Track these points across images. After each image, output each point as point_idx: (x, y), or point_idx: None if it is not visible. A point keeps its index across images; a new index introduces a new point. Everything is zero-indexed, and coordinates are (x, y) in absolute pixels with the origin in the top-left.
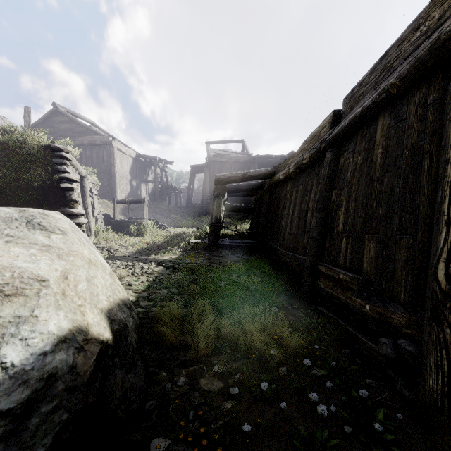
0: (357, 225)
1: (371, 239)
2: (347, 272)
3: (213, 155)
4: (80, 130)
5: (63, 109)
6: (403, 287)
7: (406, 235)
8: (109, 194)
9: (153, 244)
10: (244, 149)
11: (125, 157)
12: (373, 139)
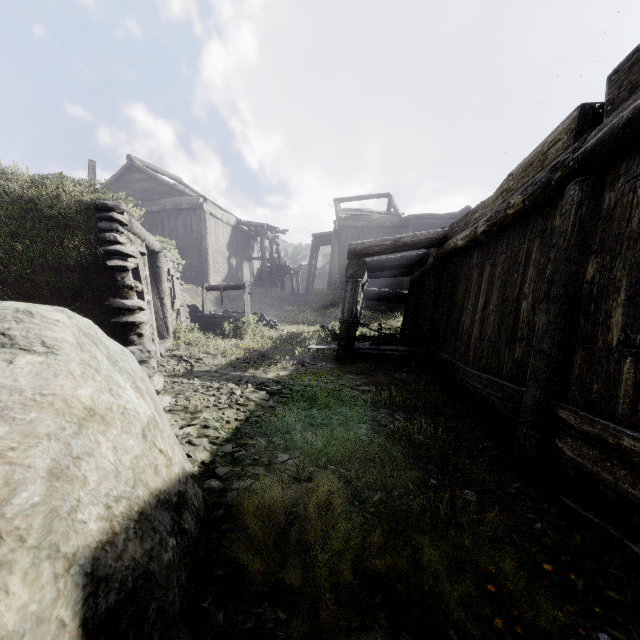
0: None
1: None
2: None
3: (345, 217)
4: (162, 190)
5: (141, 163)
6: None
7: None
8: (199, 278)
9: (255, 351)
10: (390, 207)
11: (220, 225)
12: None
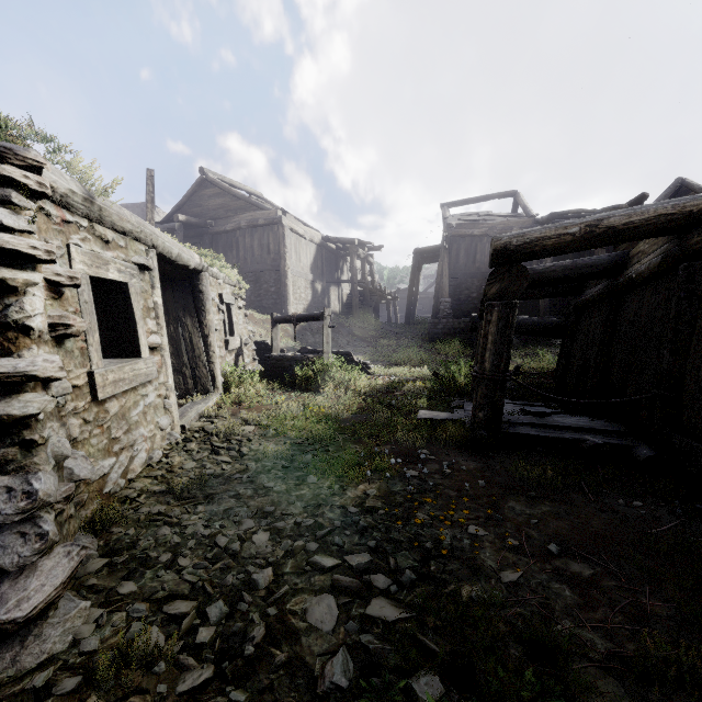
0: None
1: None
2: None
3: (457, 224)
4: (237, 205)
5: (215, 176)
6: None
7: None
8: (277, 307)
9: (333, 418)
10: (516, 208)
11: (303, 243)
12: None
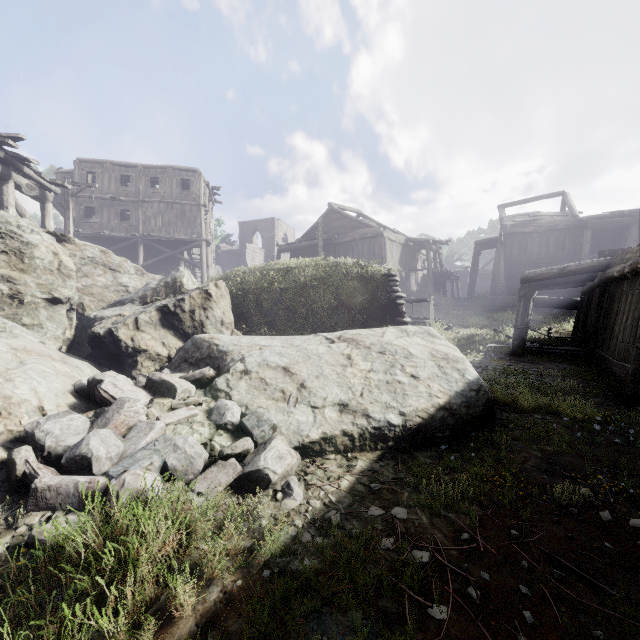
0: None
1: None
2: None
3: (511, 225)
4: (352, 225)
5: (336, 207)
6: None
7: None
8: None
9: None
10: (565, 204)
11: (394, 246)
12: None
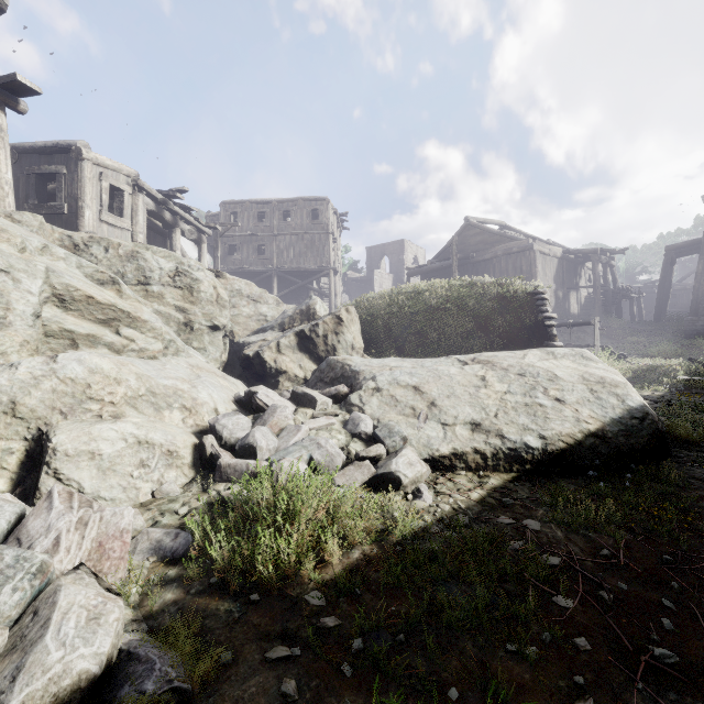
0: None
1: None
2: None
3: None
4: (493, 239)
5: (474, 220)
6: None
7: None
8: None
9: None
10: None
11: (547, 260)
12: None
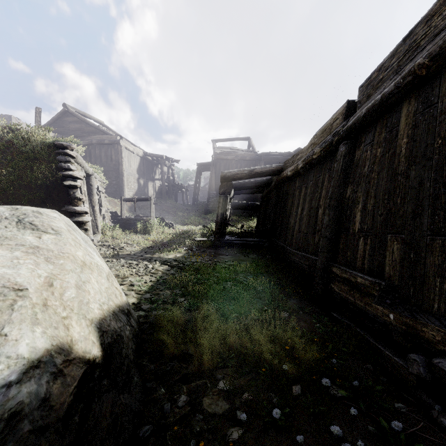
0: (377, 223)
1: (394, 239)
2: (365, 275)
3: (219, 153)
4: (89, 129)
5: (73, 110)
6: (437, 296)
7: (440, 236)
8: (117, 193)
9: (159, 242)
10: (250, 146)
11: (132, 156)
12: (395, 129)
